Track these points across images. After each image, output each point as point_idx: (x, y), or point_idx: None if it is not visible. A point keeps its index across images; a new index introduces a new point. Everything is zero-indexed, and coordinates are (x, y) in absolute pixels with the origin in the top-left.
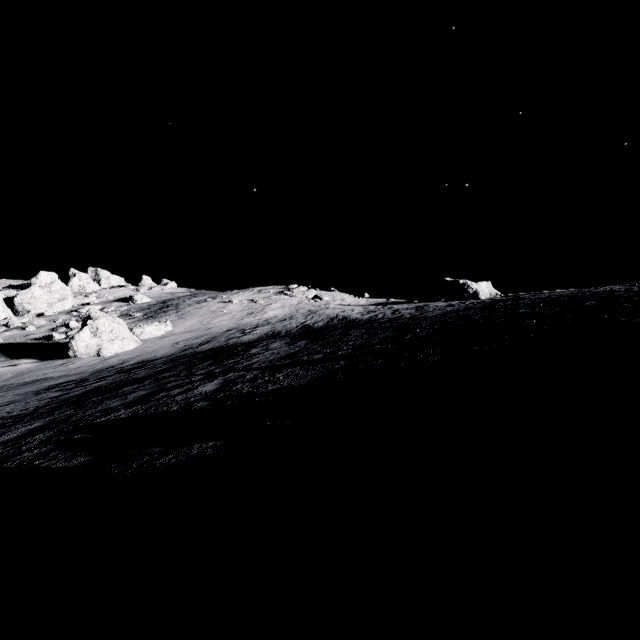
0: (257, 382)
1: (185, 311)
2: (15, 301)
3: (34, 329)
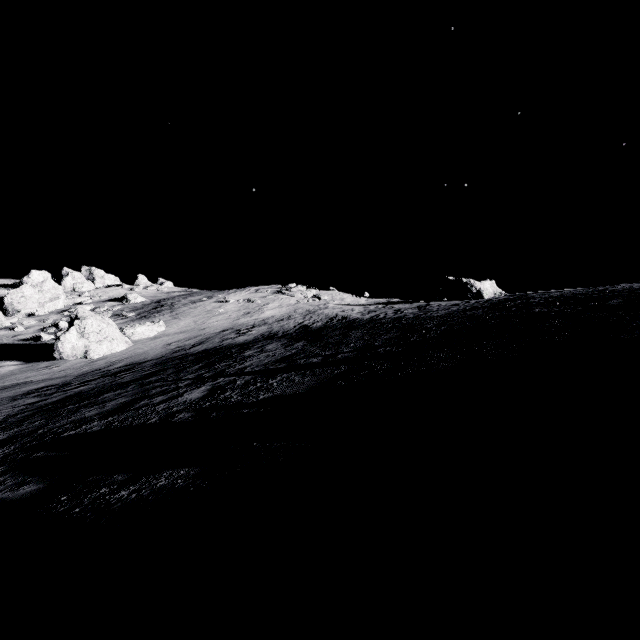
0: (248, 389)
1: (180, 311)
2: (5, 300)
3: (23, 329)
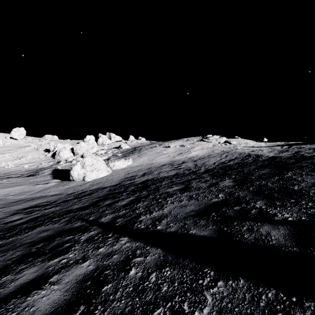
0: None
1: (143, 152)
2: (74, 149)
3: (75, 162)
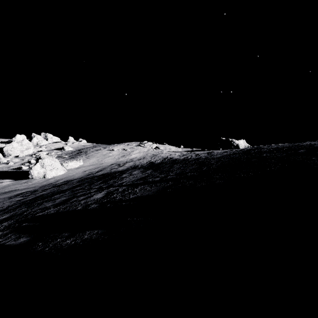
0: (124, 193)
1: (90, 154)
2: (4, 149)
3: (13, 164)
